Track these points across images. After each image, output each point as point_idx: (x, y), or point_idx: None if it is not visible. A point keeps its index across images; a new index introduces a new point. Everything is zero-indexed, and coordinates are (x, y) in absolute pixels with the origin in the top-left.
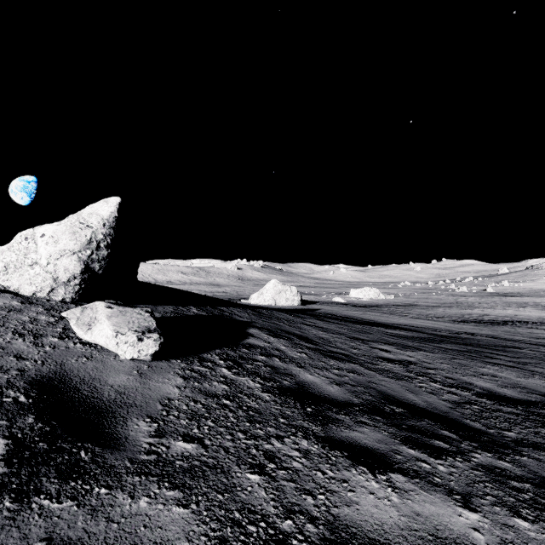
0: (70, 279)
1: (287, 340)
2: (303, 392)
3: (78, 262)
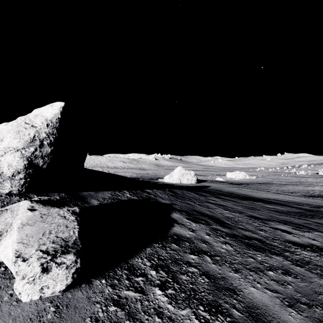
0: (14, 174)
1: (206, 225)
2: None
3: (21, 158)
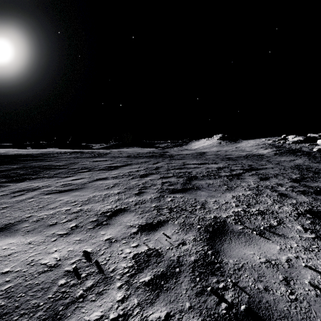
0: None
1: None
2: None
3: None
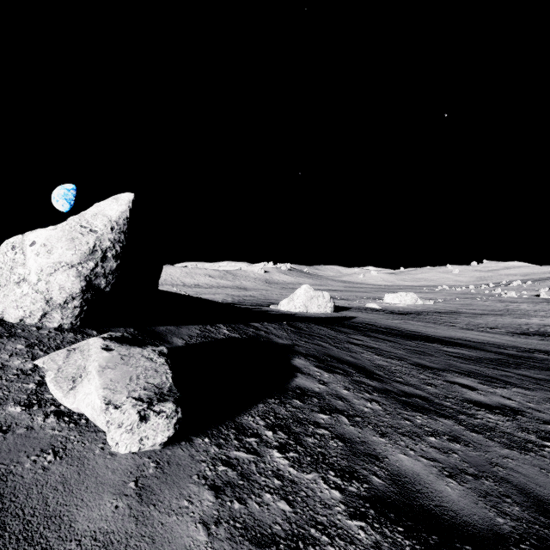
0: (67, 300)
1: (344, 375)
2: (412, 506)
3: (77, 278)
